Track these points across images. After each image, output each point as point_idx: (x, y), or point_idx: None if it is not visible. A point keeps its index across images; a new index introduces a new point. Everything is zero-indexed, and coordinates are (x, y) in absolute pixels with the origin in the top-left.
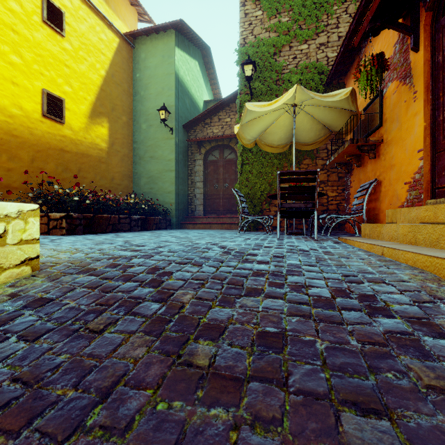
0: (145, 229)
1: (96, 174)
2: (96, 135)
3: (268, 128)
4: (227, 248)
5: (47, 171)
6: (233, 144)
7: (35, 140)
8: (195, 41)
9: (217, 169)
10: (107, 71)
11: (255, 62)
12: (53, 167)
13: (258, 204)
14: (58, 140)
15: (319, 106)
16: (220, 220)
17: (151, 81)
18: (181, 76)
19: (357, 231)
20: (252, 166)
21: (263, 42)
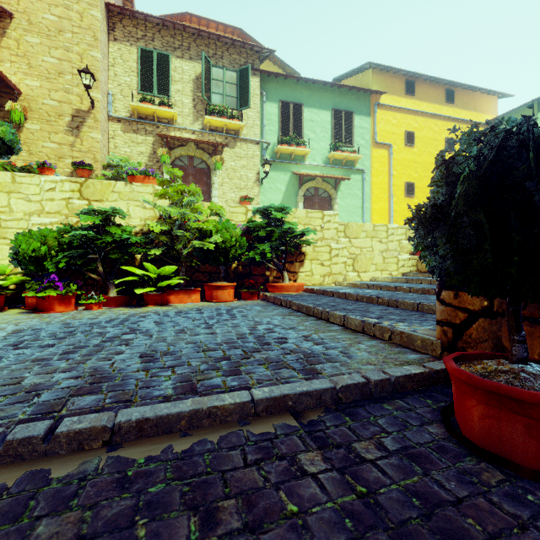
0: None
1: None
2: None
3: None
4: None
5: None
6: None
7: None
8: None
9: None
10: None
11: None
12: None
13: None
14: None
15: None
16: None
17: None
18: None
19: None
20: None
21: None
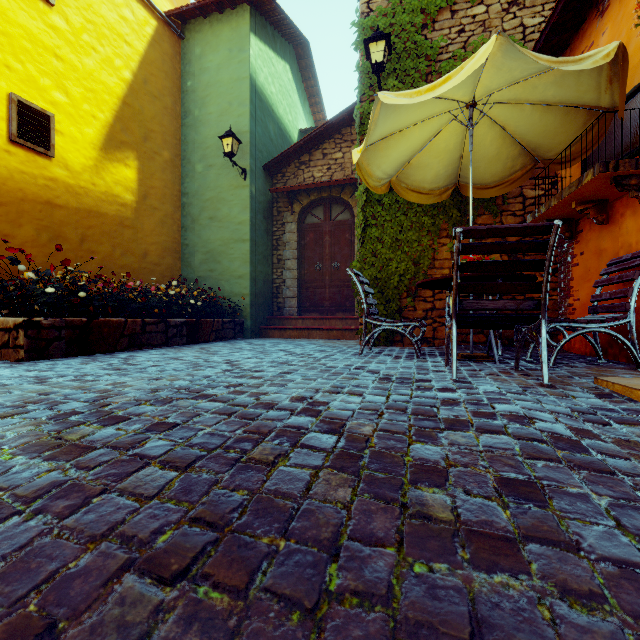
0: (196, 341)
1: (115, 247)
2: (115, 180)
3: (414, 156)
4: (346, 433)
5: (19, 240)
6: (347, 195)
7: None
8: (284, 29)
9: (320, 238)
10: (135, 73)
11: (390, 36)
12: (32, 232)
13: (393, 296)
14: (40, 185)
15: (523, 103)
16: (325, 322)
17: (210, 91)
18: (261, 83)
19: (602, 354)
20: (382, 229)
21: (403, 5)
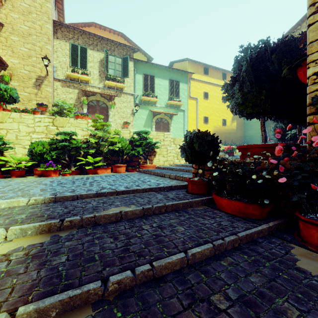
0: None
1: (233, 137)
2: (233, 126)
3: None
4: None
5: (223, 139)
6: None
7: (221, 132)
8: None
9: None
10: None
11: None
12: (224, 137)
13: None
14: (225, 130)
15: None
16: None
17: None
18: None
19: None
20: None
21: None
